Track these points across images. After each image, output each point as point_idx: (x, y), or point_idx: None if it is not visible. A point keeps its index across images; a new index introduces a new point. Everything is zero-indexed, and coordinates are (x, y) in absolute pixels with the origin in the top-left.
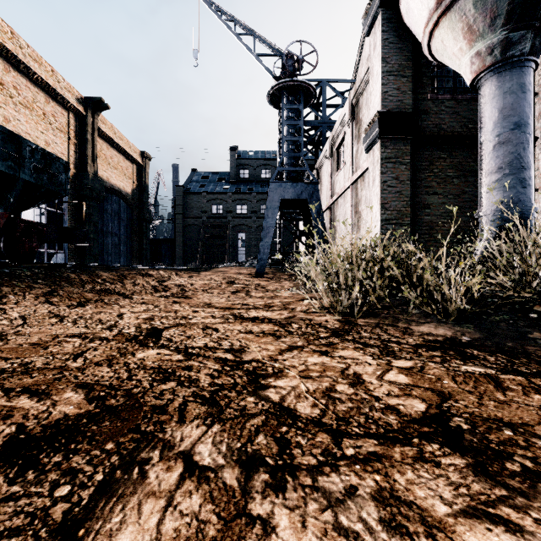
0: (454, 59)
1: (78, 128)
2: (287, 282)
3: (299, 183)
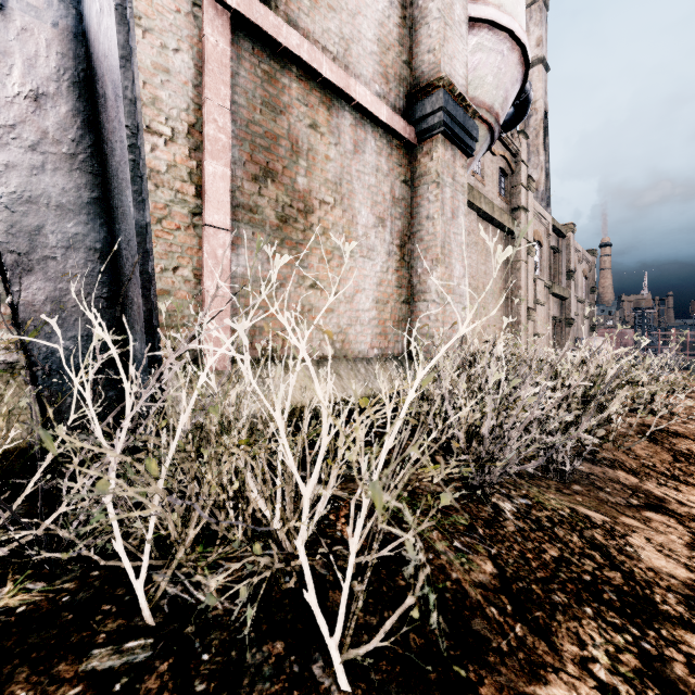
0: None
1: None
2: (646, 547)
3: None
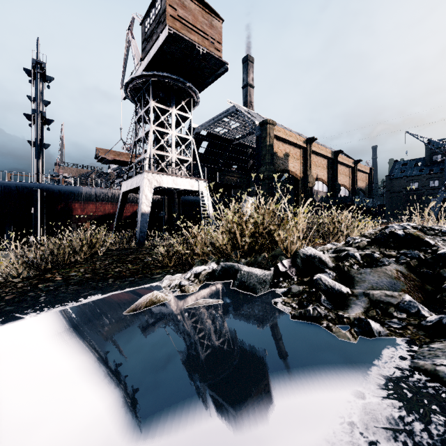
0: None
1: (351, 172)
2: None
3: None
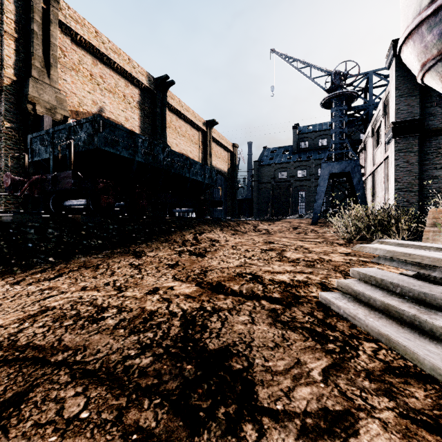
0: (440, 91)
1: (203, 139)
2: (332, 228)
3: (344, 161)
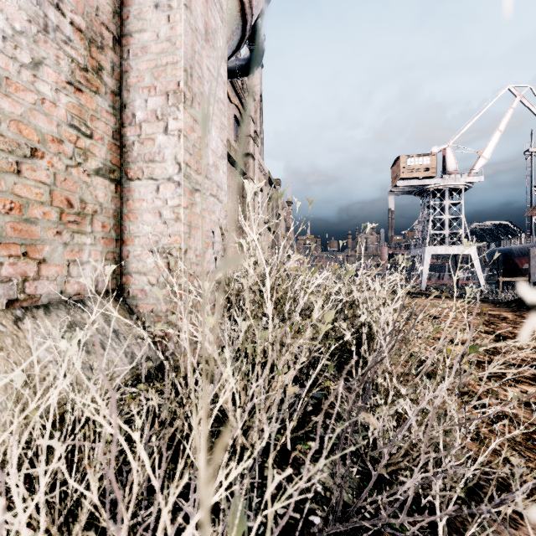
0: None
1: None
2: None
3: None
